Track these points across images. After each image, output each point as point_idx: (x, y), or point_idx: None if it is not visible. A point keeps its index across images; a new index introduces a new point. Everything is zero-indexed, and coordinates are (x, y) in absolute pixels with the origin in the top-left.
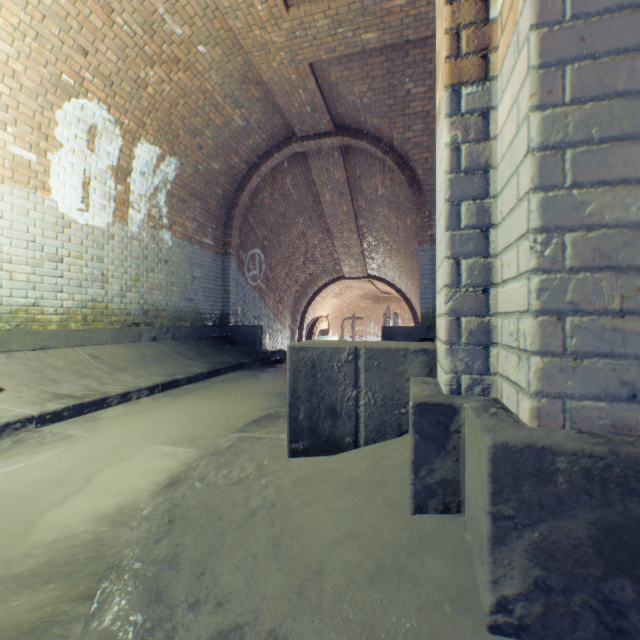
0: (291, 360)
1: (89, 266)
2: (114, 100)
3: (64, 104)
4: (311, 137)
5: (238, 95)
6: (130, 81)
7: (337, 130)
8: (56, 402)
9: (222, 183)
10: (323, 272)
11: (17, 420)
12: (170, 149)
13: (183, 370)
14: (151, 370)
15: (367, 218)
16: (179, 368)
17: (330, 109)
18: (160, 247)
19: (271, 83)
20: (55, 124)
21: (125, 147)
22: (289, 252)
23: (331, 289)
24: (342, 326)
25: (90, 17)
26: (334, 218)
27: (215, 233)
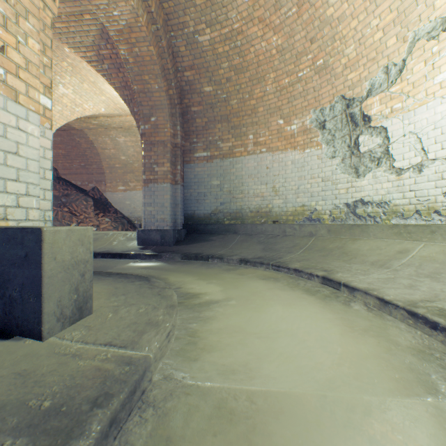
0: (91, 238)
1: None
2: None
3: None
4: None
5: None
6: None
7: None
8: None
9: None
10: None
11: None
12: None
13: None
14: None
15: None
16: None
17: None
18: None
19: None
20: None
21: None
22: None
23: None
24: None
25: None
26: None
27: None
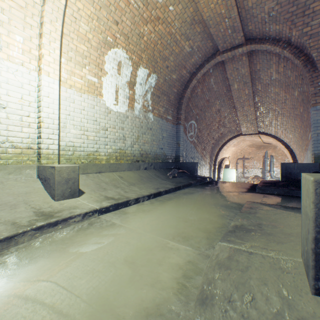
0: (317, 194)
1: (118, 132)
2: (129, 47)
3: (108, 52)
4: (228, 50)
5: (188, 32)
6: (136, 35)
7: (246, 41)
8: (106, 201)
9: (176, 86)
10: (228, 132)
11: (90, 211)
12: (153, 70)
13: (162, 186)
14: (146, 185)
15: (261, 96)
16: (159, 185)
17: (243, 28)
18: (148, 121)
19: (208, 19)
20: (104, 63)
21: (133, 71)
22: (209, 121)
23: (232, 142)
24: (236, 163)
25: (119, 3)
26: (238, 99)
27: (172, 113)
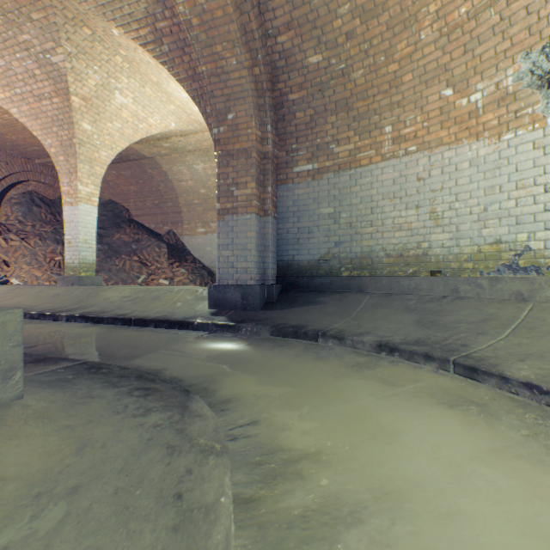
0: None
1: None
2: None
3: None
4: None
5: None
6: None
7: None
8: None
9: None
10: None
11: None
12: None
13: None
14: None
15: None
16: None
17: None
18: None
19: None
20: None
21: None
22: None
23: None
24: None
25: None
26: None
27: None
